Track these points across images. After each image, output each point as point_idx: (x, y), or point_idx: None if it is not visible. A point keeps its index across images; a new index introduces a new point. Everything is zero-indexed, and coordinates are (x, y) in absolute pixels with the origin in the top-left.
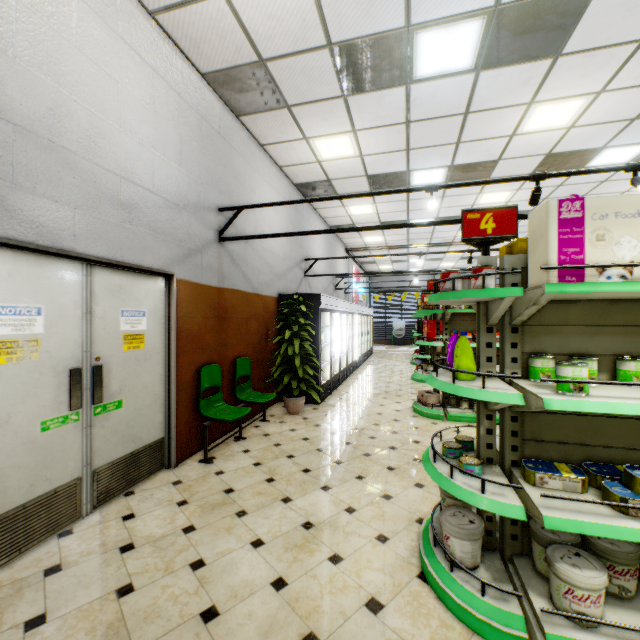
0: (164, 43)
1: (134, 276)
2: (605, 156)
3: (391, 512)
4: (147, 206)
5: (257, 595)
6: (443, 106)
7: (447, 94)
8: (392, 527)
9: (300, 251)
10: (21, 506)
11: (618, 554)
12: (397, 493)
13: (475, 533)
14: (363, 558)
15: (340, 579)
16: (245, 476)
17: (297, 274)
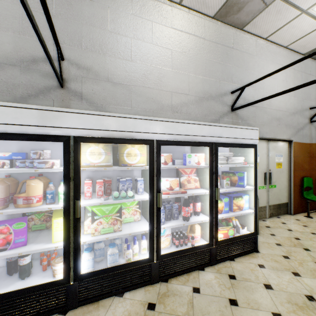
0: (288, 54)
1: (278, 142)
2: None
3: None
4: (283, 117)
5: None
6: None
7: None
8: None
9: None
10: None
11: None
12: None
13: None
14: None
15: None
16: None
17: None
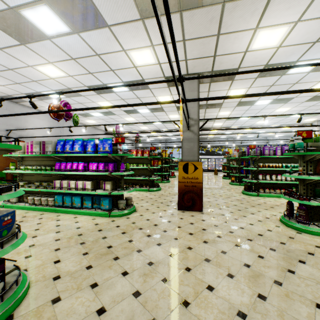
0: None
1: None
2: (141, 111)
3: None
4: None
5: None
6: (71, 102)
7: (68, 100)
8: None
9: (62, 137)
10: None
11: (24, 195)
12: None
13: None
14: None
15: None
16: None
17: None
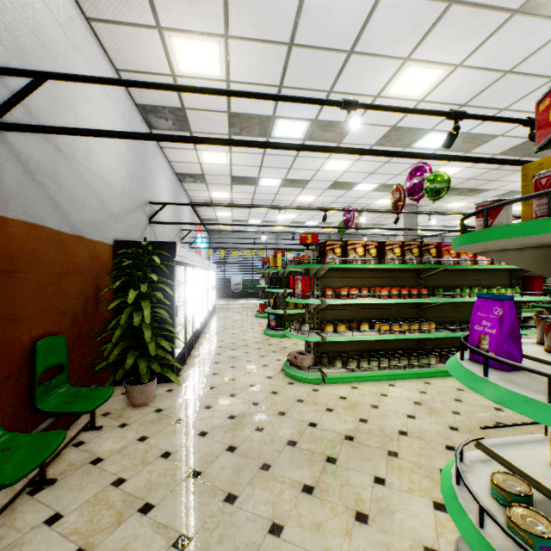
0: None
1: None
2: (427, 139)
3: None
4: None
5: None
6: (333, 32)
7: (342, 15)
8: None
9: (144, 191)
10: None
11: None
12: None
13: None
14: None
15: None
16: None
17: (140, 218)
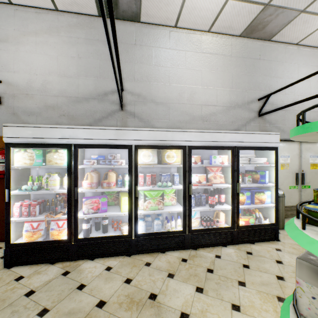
0: None
1: (313, 143)
2: None
3: None
4: None
5: None
6: None
7: None
8: None
9: None
10: (285, 206)
11: None
12: None
13: None
14: None
15: None
16: None
17: None
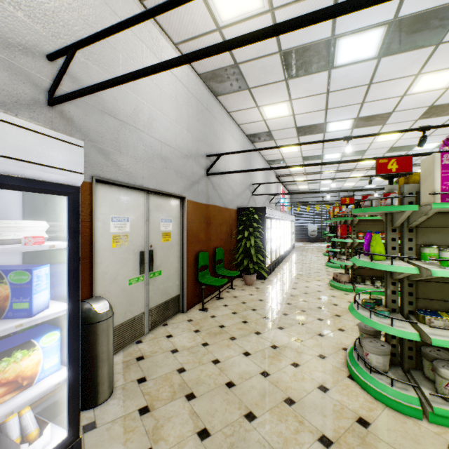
0: None
1: (166, 199)
2: None
3: (325, 343)
4: (173, 158)
5: (254, 378)
6: (353, 81)
7: (357, 73)
8: (327, 351)
9: (249, 179)
10: (121, 324)
11: None
12: (327, 333)
13: (385, 351)
14: (312, 365)
15: (300, 374)
16: (229, 319)
17: (247, 194)
